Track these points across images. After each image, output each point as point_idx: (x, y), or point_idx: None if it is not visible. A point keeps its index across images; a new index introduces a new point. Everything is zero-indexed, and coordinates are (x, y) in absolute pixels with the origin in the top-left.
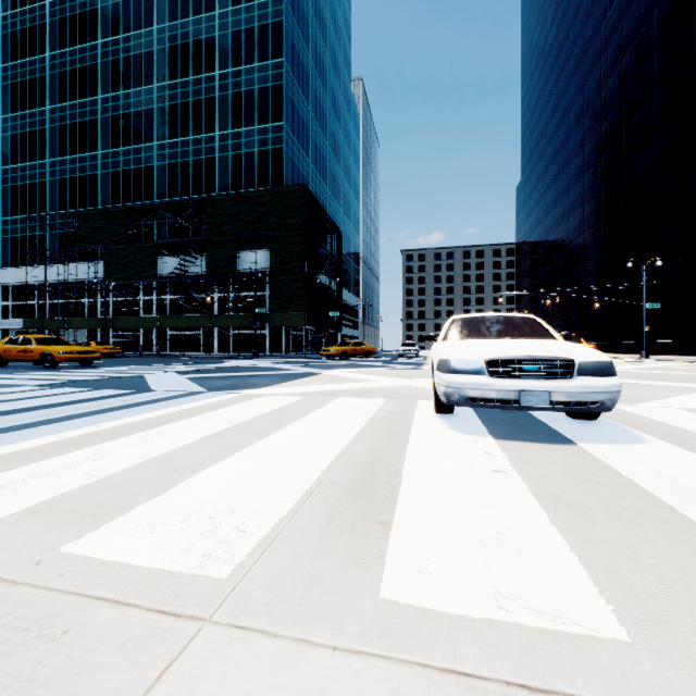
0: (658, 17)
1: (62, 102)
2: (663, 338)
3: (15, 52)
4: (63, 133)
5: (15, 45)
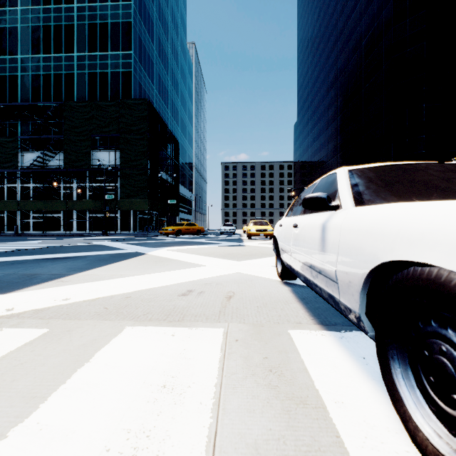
0: (385, 16)
1: None
2: None
3: None
4: None
5: None
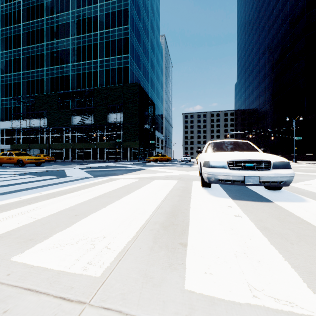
0: (300, 6)
1: (28, 46)
2: (303, 153)
3: (7, 23)
4: (28, 59)
5: (7, 19)
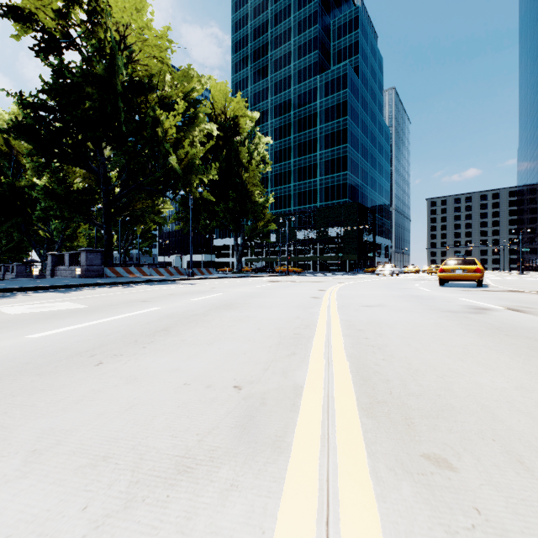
0: None
1: None
2: None
3: None
4: None
5: None
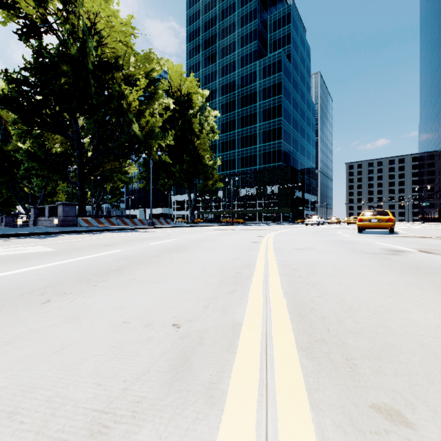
0: None
1: None
2: None
3: None
4: None
5: None
